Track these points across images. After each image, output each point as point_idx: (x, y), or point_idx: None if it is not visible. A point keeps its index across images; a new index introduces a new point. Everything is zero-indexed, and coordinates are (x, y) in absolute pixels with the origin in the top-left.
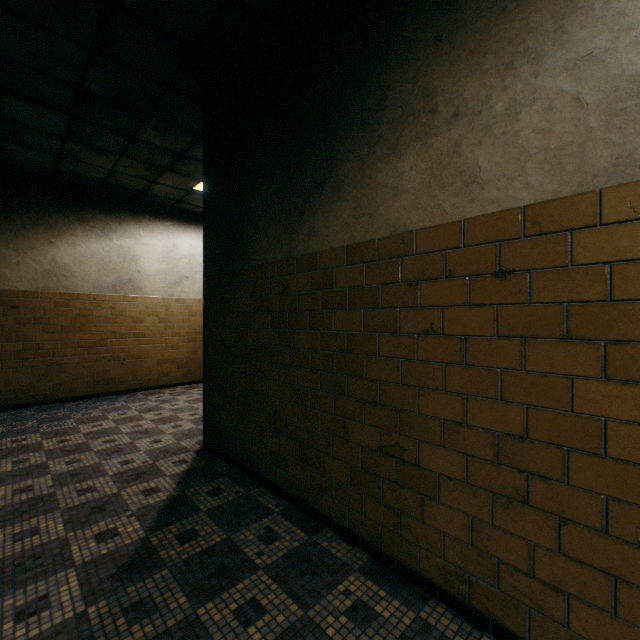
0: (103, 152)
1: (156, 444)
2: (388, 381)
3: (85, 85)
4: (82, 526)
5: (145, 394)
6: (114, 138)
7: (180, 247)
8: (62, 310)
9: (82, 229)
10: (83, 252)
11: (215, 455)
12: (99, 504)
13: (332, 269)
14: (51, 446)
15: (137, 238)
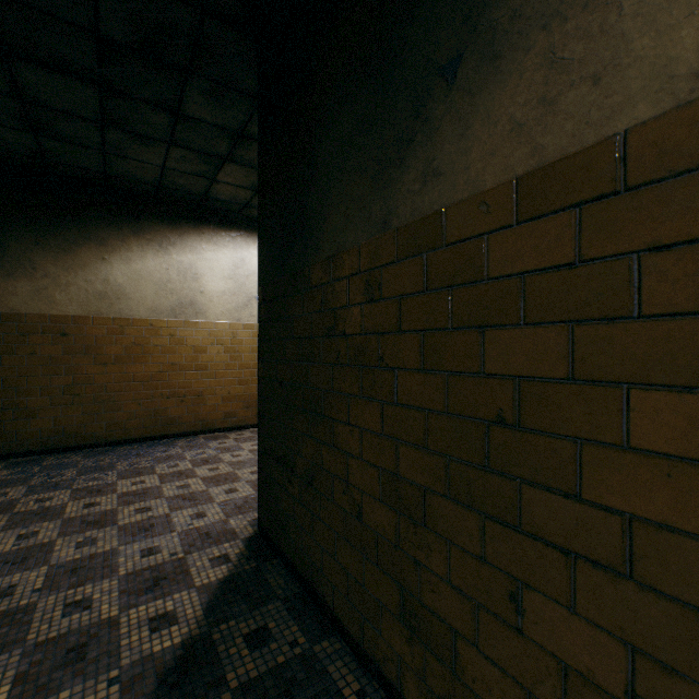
0: (149, 141)
1: (197, 520)
2: (668, 523)
3: (101, 28)
4: (34, 697)
5: (207, 438)
6: (156, 117)
7: (248, 262)
8: (115, 338)
9: (137, 243)
10: (139, 270)
11: (271, 550)
12: (80, 642)
13: (478, 238)
14: (73, 512)
15: (199, 252)
